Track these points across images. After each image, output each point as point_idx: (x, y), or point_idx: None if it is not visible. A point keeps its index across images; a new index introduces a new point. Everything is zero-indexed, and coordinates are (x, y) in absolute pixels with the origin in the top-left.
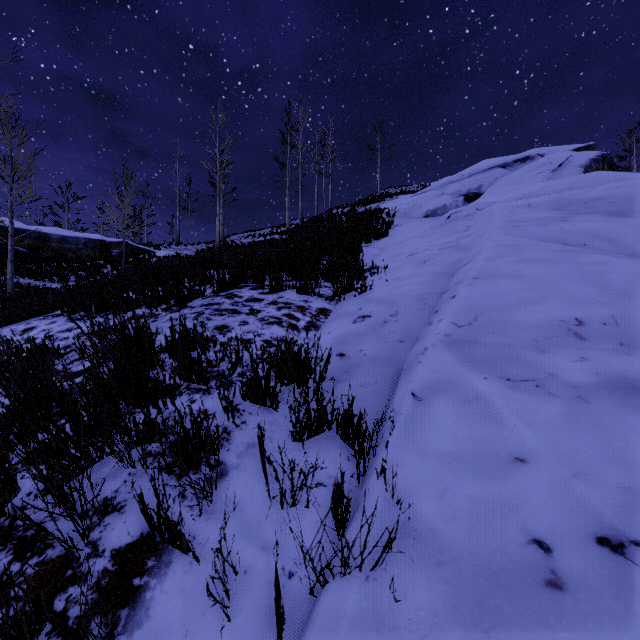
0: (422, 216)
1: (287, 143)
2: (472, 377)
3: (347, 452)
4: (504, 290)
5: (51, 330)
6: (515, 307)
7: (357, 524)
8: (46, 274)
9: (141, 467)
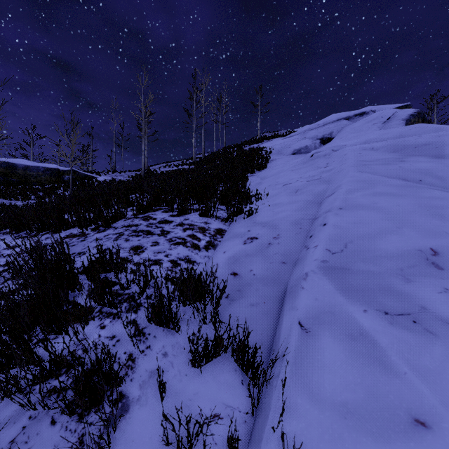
0: (290, 153)
1: (194, 100)
2: (353, 309)
3: (241, 375)
4: (365, 220)
5: None
6: (377, 236)
7: None
8: (12, 194)
9: (43, 408)
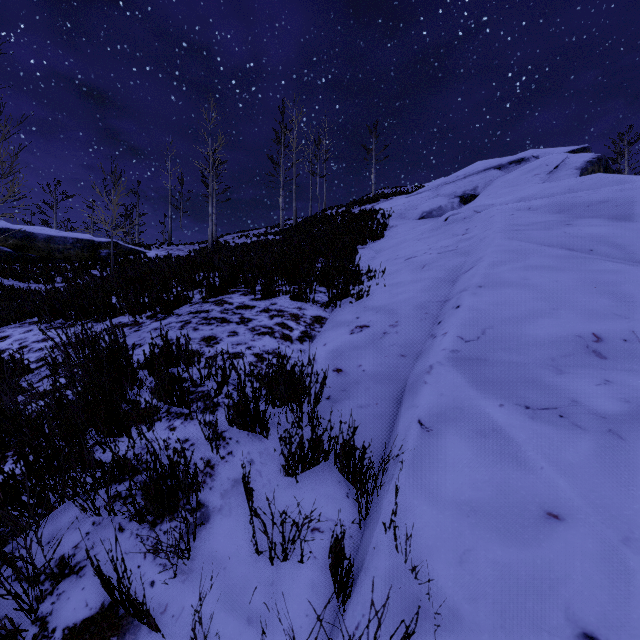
0: (417, 217)
1: (281, 142)
2: (486, 404)
3: (346, 487)
4: (512, 300)
5: (26, 340)
6: (525, 320)
7: (361, 595)
8: (31, 275)
9: (108, 514)
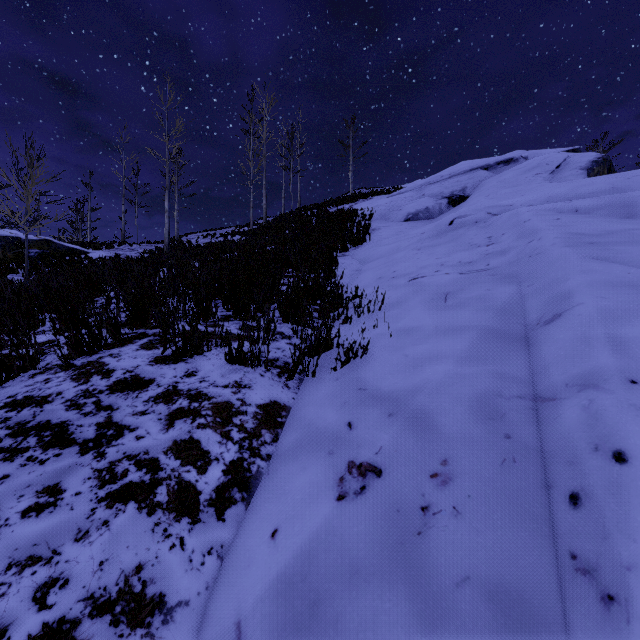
0: (402, 219)
1: (250, 133)
2: None
3: None
4: None
5: None
6: None
7: None
8: None
9: None
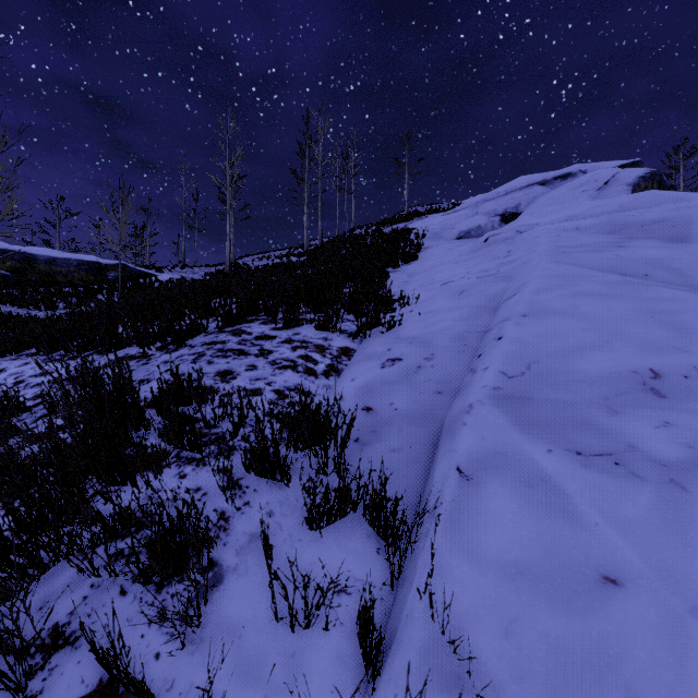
0: (454, 238)
1: (305, 155)
2: (533, 449)
3: (376, 541)
4: (560, 331)
5: (22, 374)
6: (575, 353)
7: (393, 671)
8: (31, 301)
9: (108, 574)
